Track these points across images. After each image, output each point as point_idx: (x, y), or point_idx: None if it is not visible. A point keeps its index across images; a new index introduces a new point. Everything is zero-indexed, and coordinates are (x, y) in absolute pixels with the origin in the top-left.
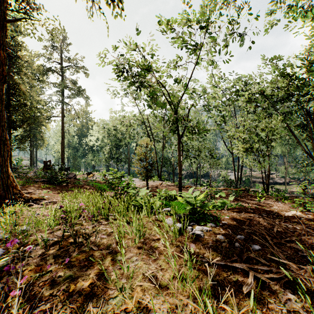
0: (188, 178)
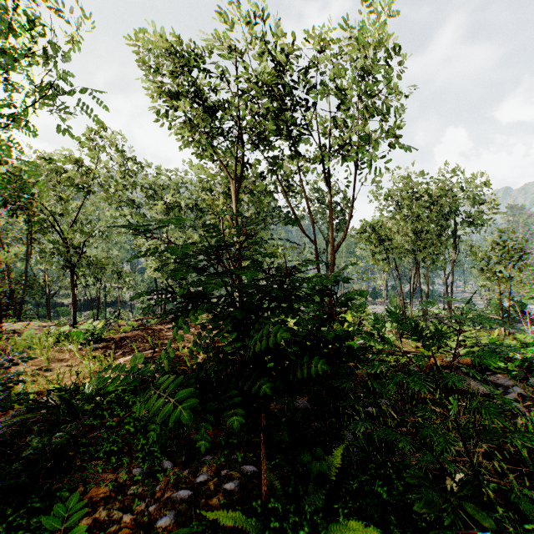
0: (81, 311)
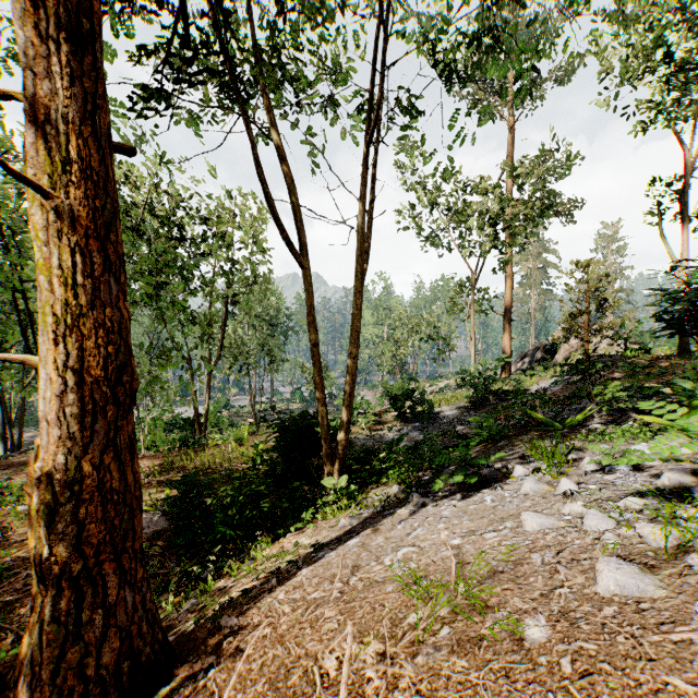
0: None
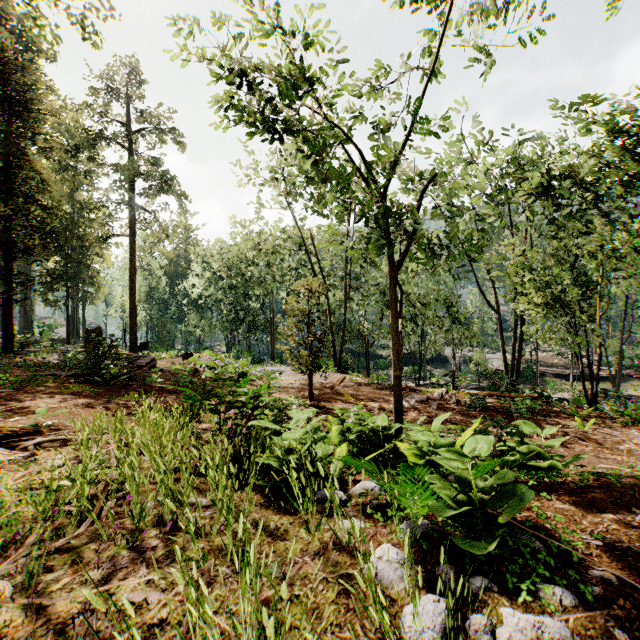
0: None
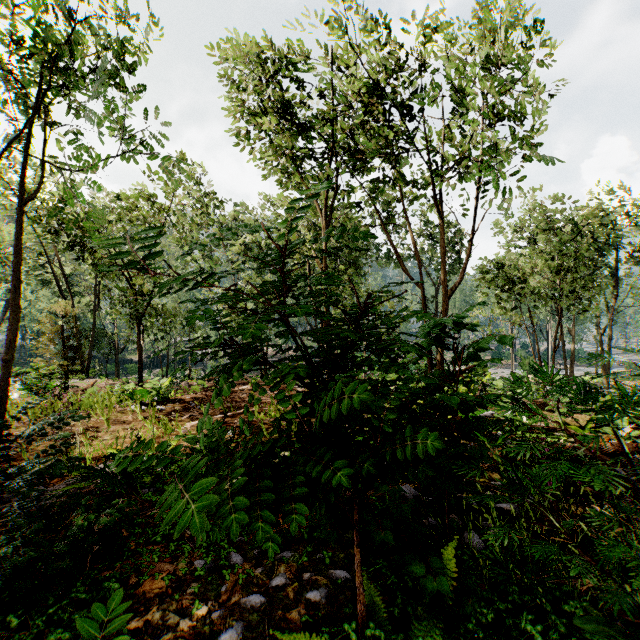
0: (151, 369)
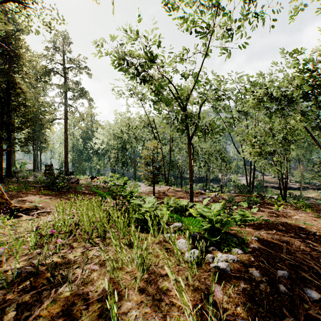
0: (196, 183)
